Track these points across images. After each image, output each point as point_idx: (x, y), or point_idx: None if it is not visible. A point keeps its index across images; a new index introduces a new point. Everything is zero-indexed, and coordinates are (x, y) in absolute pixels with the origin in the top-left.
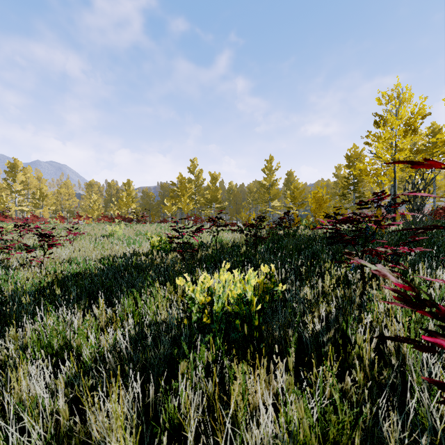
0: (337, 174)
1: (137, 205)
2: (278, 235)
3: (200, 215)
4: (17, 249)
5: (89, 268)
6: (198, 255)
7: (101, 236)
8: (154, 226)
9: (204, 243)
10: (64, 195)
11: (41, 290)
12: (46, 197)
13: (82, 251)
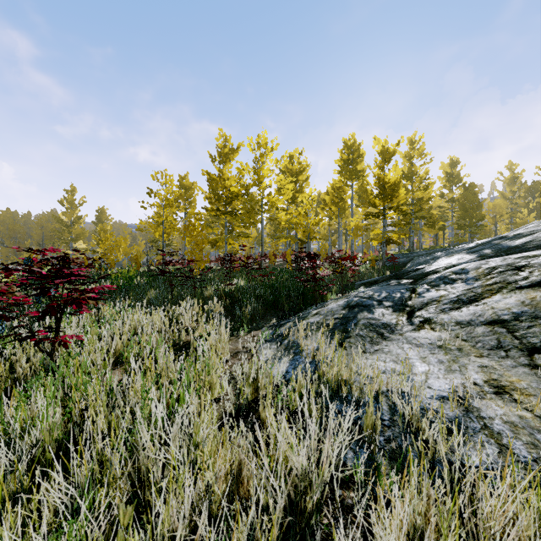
0: None
1: None
2: None
3: None
4: None
5: None
6: None
7: None
8: None
9: None
10: None
11: None
12: None
13: None
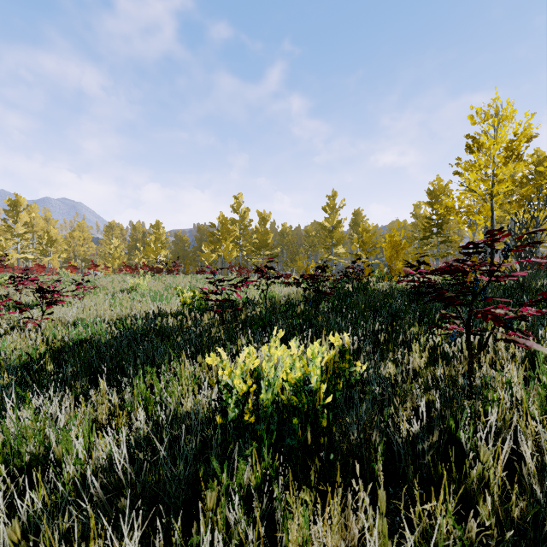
0: (416, 213)
1: (168, 252)
2: (345, 289)
3: (246, 264)
4: (11, 307)
5: (98, 333)
6: (242, 316)
7: (119, 291)
8: (188, 278)
9: (251, 299)
10: (78, 240)
11: (31, 363)
12: (56, 242)
13: (93, 310)
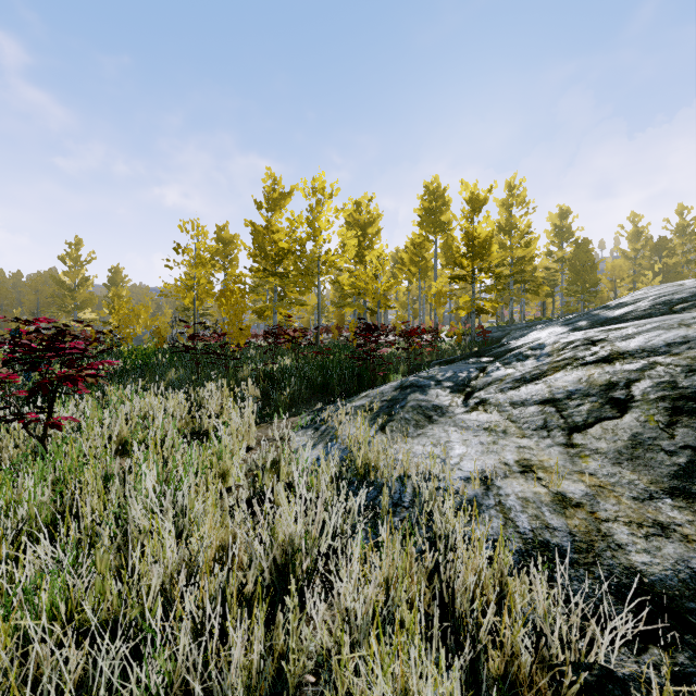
0: None
1: None
2: None
3: None
4: None
5: None
6: None
7: None
8: None
9: None
10: None
11: None
12: None
13: None
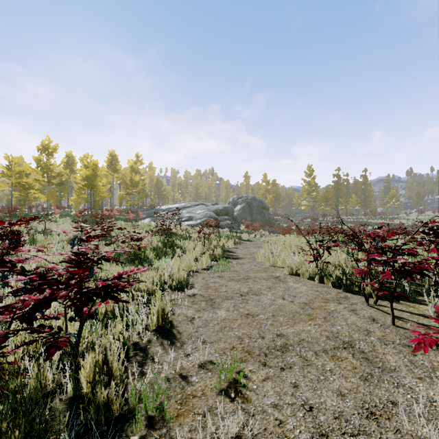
0: None
1: None
2: None
3: None
4: None
5: None
6: None
7: None
8: None
9: None
10: None
11: None
12: None
13: None
